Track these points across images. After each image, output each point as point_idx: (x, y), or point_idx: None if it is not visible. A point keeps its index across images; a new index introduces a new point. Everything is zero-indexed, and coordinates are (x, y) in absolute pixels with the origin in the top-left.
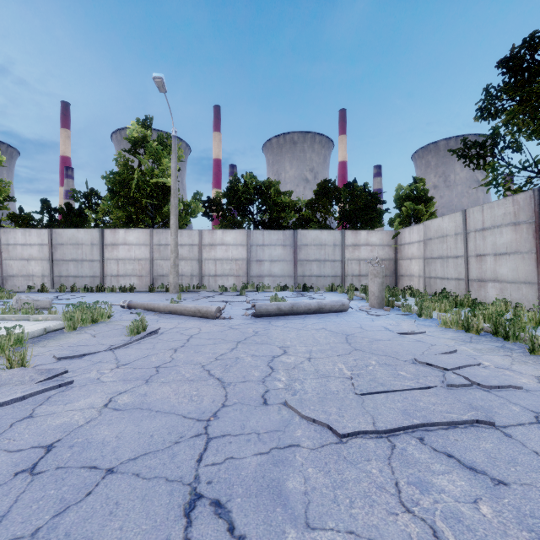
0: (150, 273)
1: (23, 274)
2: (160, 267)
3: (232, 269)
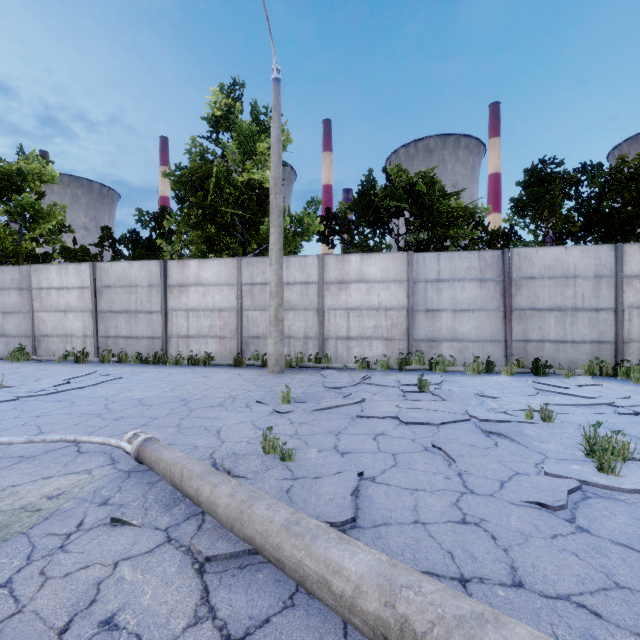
0: (237, 333)
1: (59, 333)
2: (253, 322)
3: (378, 327)
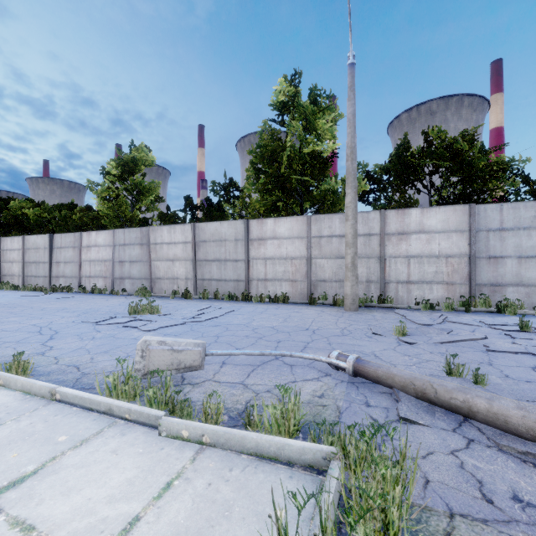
0: (307, 277)
1: (168, 276)
2: (320, 268)
3: (439, 272)
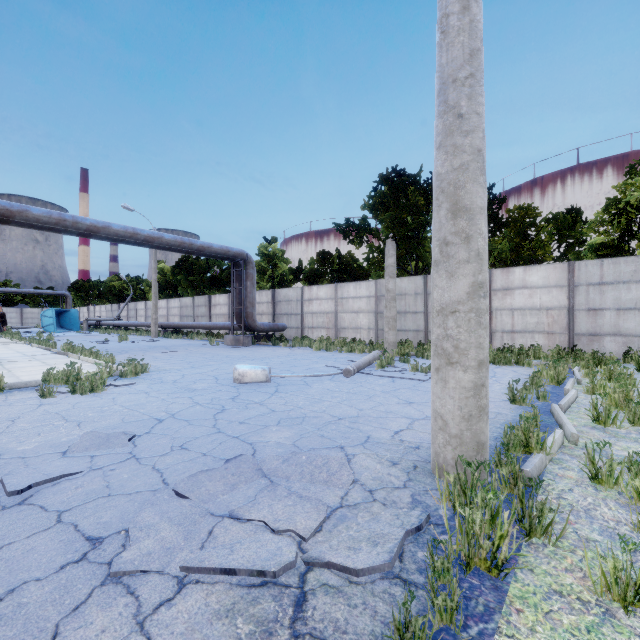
0: None
1: None
2: None
3: None
